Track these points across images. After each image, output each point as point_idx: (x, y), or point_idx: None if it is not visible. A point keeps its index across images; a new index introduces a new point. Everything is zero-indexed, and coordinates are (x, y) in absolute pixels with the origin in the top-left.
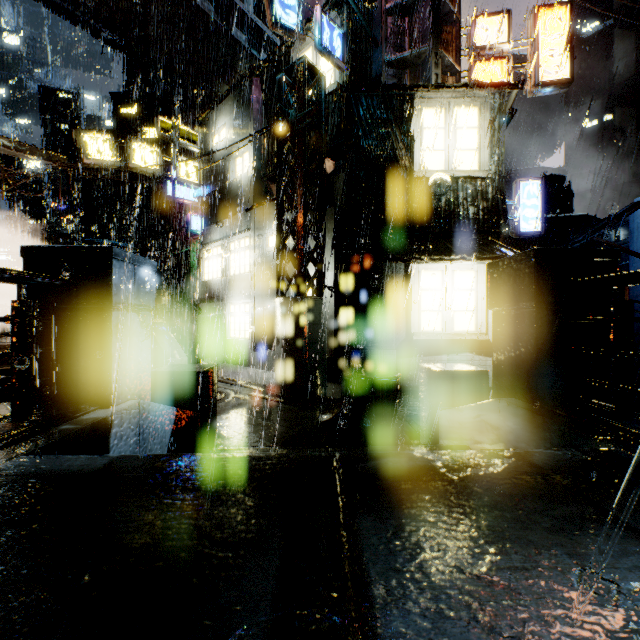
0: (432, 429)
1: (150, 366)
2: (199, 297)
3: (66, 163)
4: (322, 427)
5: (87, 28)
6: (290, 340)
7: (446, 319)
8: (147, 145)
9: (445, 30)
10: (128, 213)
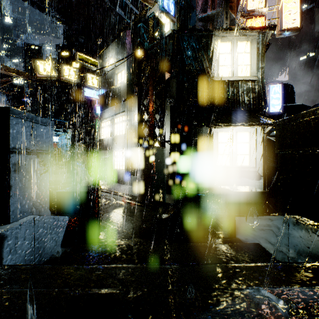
0: (231, 227)
1: (48, 190)
2: (99, 147)
3: (26, 75)
4: (163, 222)
5: (44, 11)
6: (145, 171)
7: (232, 159)
8: (71, 67)
9: (230, 1)
10: (65, 105)
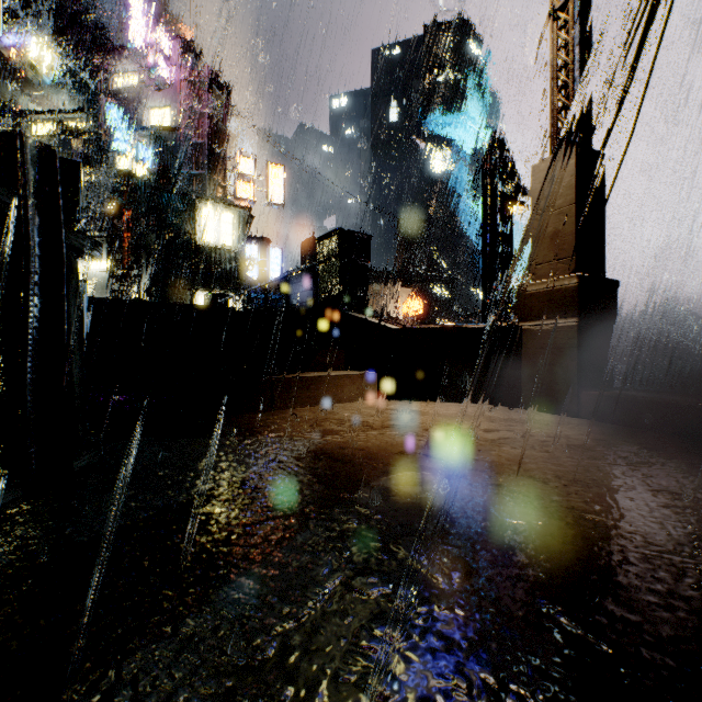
0: None
1: None
2: None
3: None
4: None
5: None
6: None
7: None
8: None
9: (218, 160)
10: None
